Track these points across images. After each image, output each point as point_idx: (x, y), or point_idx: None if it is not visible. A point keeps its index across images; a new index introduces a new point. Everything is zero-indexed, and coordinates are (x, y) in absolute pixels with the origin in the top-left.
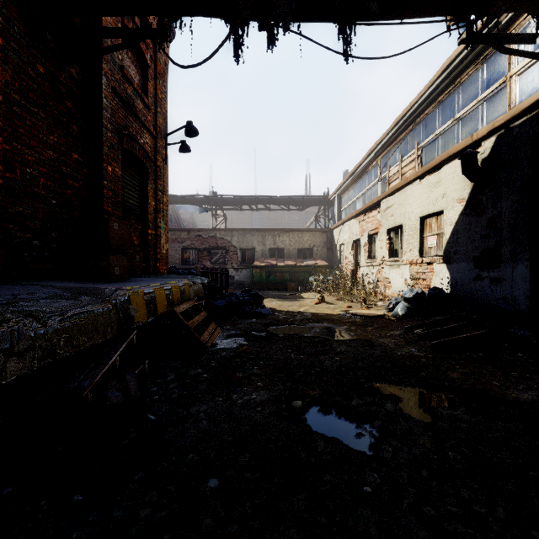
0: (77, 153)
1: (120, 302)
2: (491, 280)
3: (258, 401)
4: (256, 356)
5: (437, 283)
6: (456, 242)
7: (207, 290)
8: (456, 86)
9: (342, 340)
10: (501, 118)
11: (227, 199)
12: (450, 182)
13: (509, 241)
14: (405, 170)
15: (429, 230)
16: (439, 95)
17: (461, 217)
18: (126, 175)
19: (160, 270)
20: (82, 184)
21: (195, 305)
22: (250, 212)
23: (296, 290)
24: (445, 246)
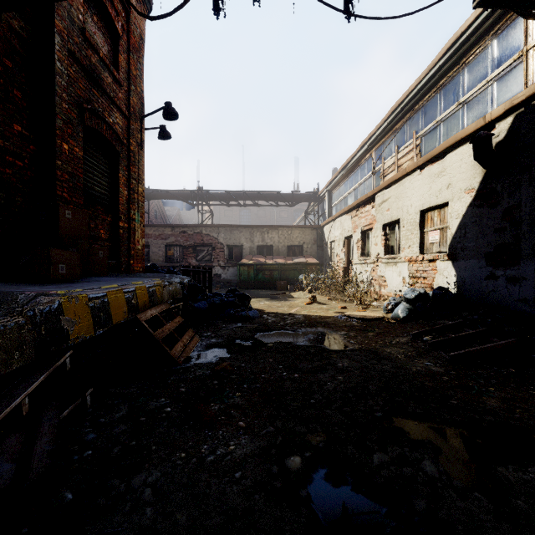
0: (20, 125)
1: (43, 313)
2: (507, 279)
3: (237, 457)
4: (239, 376)
5: (441, 282)
6: (463, 236)
7: (187, 290)
8: (460, 67)
9: (342, 351)
10: (522, 94)
11: (214, 194)
12: (456, 170)
13: (531, 234)
14: (402, 161)
15: (430, 224)
16: (440, 79)
17: (469, 209)
18: (91, 158)
19: (134, 268)
20: (29, 163)
21: (169, 309)
22: (238, 209)
23: (285, 289)
24: (450, 241)
